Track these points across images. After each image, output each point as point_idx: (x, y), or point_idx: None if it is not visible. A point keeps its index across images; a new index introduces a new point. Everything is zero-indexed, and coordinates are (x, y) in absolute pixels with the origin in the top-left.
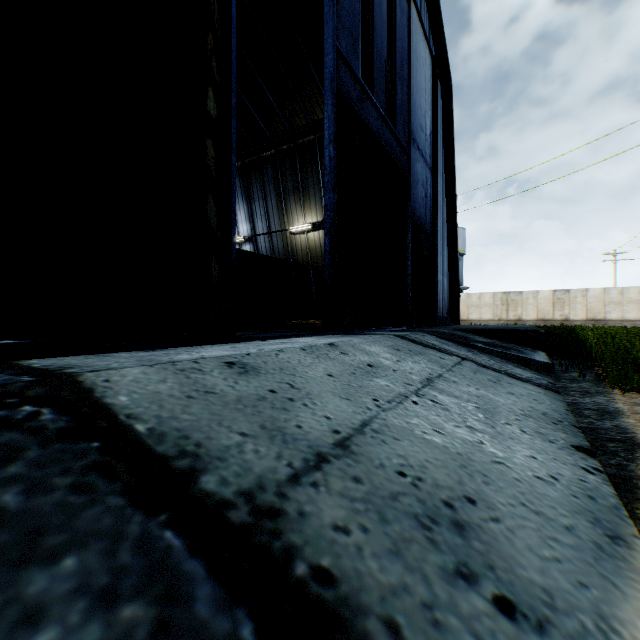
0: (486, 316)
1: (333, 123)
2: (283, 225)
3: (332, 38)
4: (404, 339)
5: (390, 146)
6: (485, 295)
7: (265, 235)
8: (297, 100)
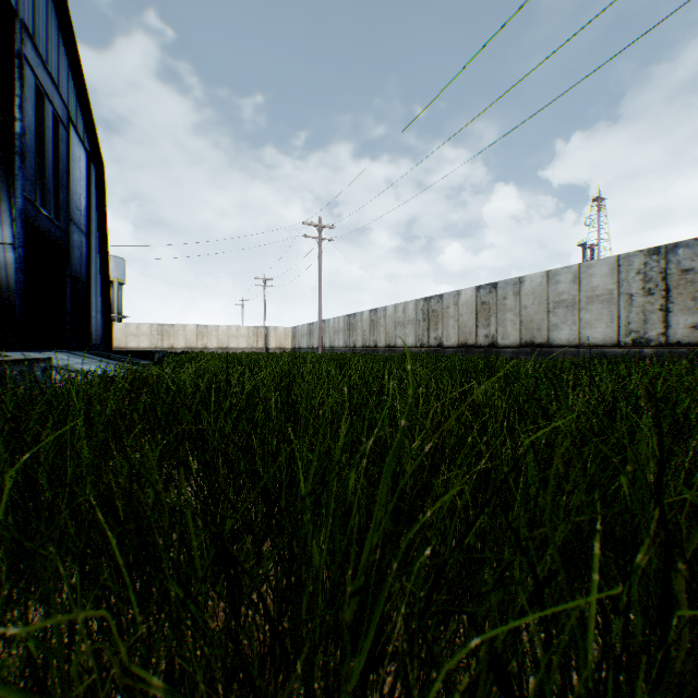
0: (145, 344)
1: (24, 237)
2: None
3: (23, 190)
4: (72, 354)
5: (56, 234)
6: (144, 325)
7: None
8: None
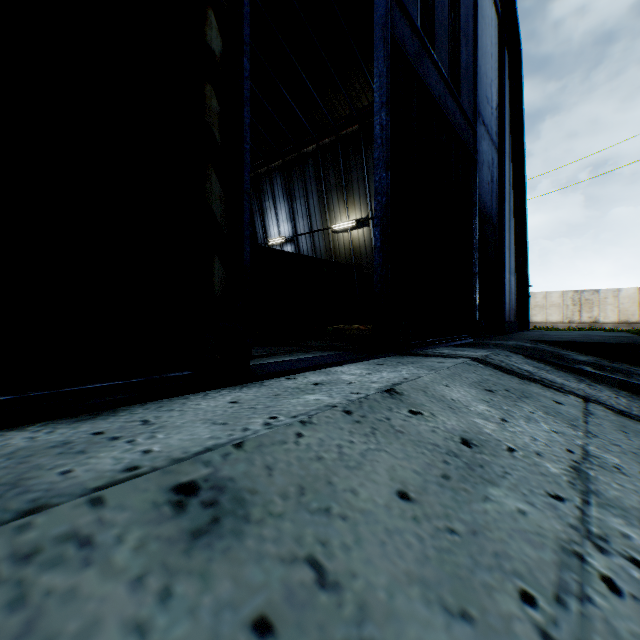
0: (553, 318)
1: (385, 81)
2: (325, 223)
3: None
4: (488, 366)
5: (453, 117)
6: (552, 294)
7: (306, 235)
8: (340, 88)
